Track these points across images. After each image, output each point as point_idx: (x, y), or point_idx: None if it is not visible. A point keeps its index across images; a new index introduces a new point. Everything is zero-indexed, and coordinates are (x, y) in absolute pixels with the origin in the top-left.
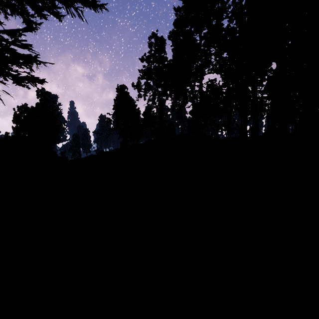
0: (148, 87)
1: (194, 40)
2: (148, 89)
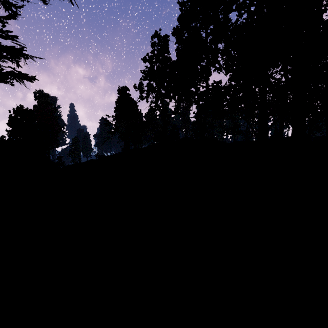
0: (150, 89)
1: (200, 36)
2: (150, 91)
